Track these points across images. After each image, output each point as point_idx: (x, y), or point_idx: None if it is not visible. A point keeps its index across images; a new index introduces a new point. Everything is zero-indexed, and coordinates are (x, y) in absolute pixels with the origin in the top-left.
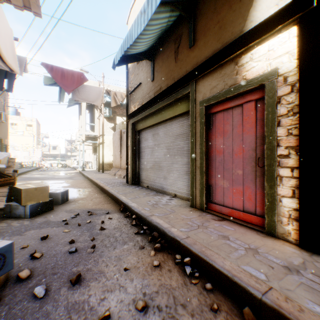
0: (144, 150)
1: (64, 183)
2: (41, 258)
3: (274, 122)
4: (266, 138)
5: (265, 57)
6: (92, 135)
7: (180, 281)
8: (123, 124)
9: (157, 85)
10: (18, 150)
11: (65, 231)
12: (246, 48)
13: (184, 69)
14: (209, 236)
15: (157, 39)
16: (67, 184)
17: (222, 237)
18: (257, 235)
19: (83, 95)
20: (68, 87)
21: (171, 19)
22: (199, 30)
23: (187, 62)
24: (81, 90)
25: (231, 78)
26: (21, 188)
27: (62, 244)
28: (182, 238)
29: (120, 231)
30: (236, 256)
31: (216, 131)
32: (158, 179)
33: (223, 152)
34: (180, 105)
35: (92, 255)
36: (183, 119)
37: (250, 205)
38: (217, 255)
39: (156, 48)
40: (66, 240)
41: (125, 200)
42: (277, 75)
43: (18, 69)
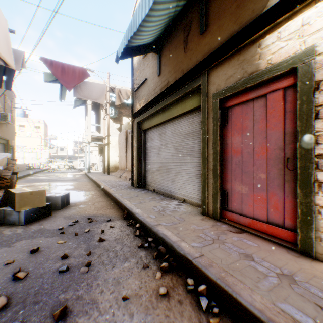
0: (150, 151)
1: (68, 185)
2: (25, 279)
3: (310, 113)
4: (299, 134)
5: (297, 34)
6: (97, 136)
7: (194, 320)
8: (129, 124)
9: (164, 80)
10: (26, 151)
11: (59, 242)
12: (271, 26)
13: (195, 59)
14: (228, 254)
15: (164, 28)
16: (70, 187)
17: (244, 256)
18: (288, 254)
19: (85, 93)
20: (69, 83)
21: (179, 3)
22: (212, 13)
23: (198, 51)
24: (84, 87)
25: (251, 64)
26: (15, 192)
27: (53, 260)
28: (195, 256)
29: (121, 243)
30: (267, 286)
31: (233, 127)
32: (165, 182)
33: (241, 152)
34: (190, 100)
35: (85, 275)
36: (193, 116)
37: (276, 215)
38: (242, 284)
39: (163, 40)
40: (58, 254)
41: (129, 205)
42: (315, 55)
43: (13, 62)
